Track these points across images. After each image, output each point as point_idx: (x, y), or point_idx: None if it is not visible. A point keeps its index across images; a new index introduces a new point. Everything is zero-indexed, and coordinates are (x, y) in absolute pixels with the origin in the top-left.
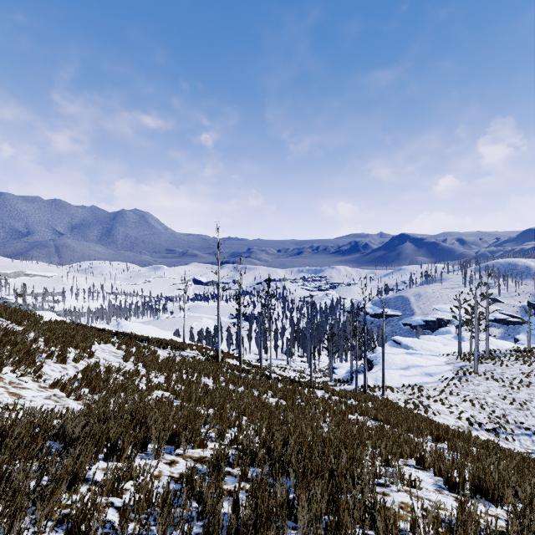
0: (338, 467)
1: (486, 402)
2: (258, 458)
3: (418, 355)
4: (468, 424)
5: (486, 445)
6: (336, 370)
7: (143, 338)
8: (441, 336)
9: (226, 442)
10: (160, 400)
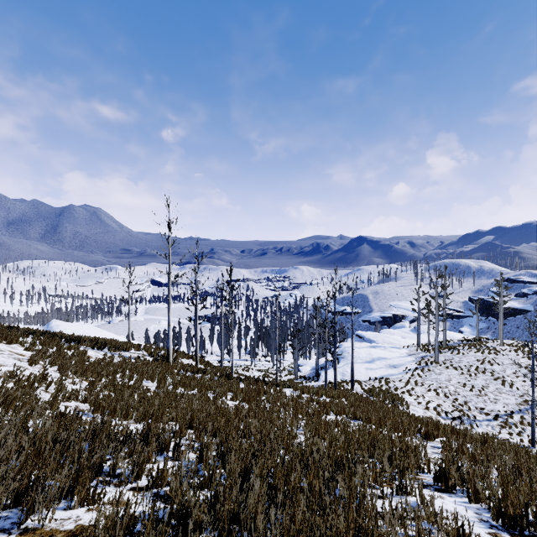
0: (348, 530)
1: (448, 390)
2: (192, 520)
3: (381, 348)
4: (436, 414)
5: (484, 440)
6: (301, 368)
7: (71, 338)
8: (400, 330)
9: (146, 482)
10: (63, 416)
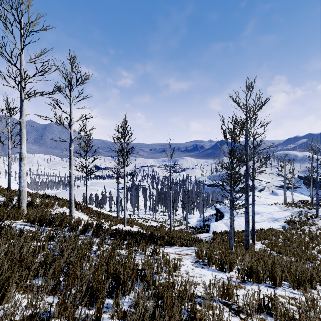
0: None
1: None
2: None
3: (256, 205)
4: None
5: None
6: (189, 220)
7: None
8: (261, 193)
9: None
10: None
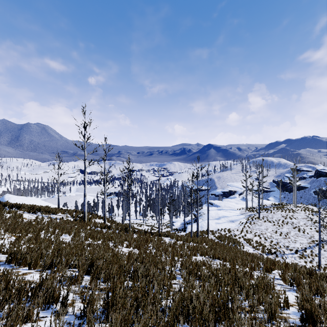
0: None
1: (267, 235)
2: None
3: (224, 210)
4: (261, 251)
5: (310, 273)
6: (174, 223)
7: (12, 205)
8: (234, 199)
9: None
10: None
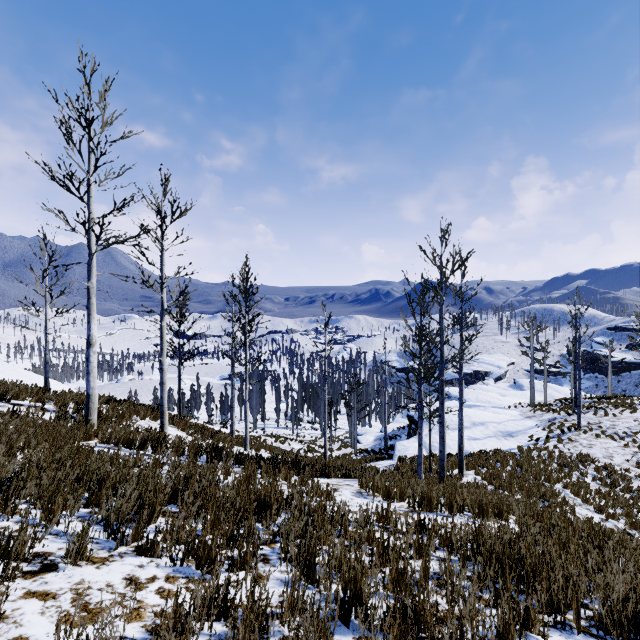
0: None
1: (617, 474)
2: None
3: (480, 408)
4: (625, 522)
5: None
6: (360, 438)
7: None
8: (494, 385)
9: None
10: None
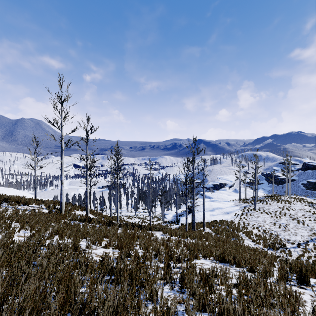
0: None
1: (265, 228)
2: None
3: (217, 202)
4: (262, 245)
5: None
6: (166, 216)
7: None
8: (226, 191)
9: None
10: None
